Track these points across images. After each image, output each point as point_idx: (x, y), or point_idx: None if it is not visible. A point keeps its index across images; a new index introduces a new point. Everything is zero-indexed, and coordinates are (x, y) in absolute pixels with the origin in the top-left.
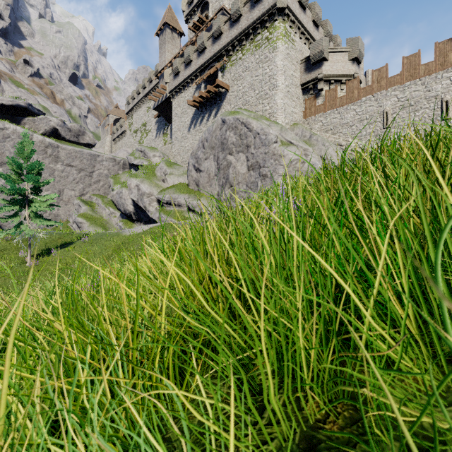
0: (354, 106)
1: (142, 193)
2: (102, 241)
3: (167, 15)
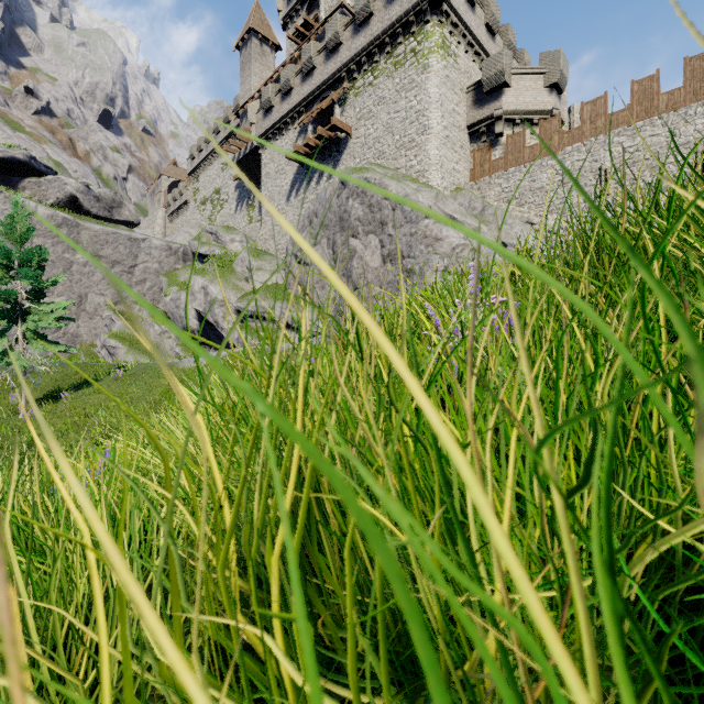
0: (552, 161)
1: (212, 299)
2: (145, 378)
3: (254, 17)
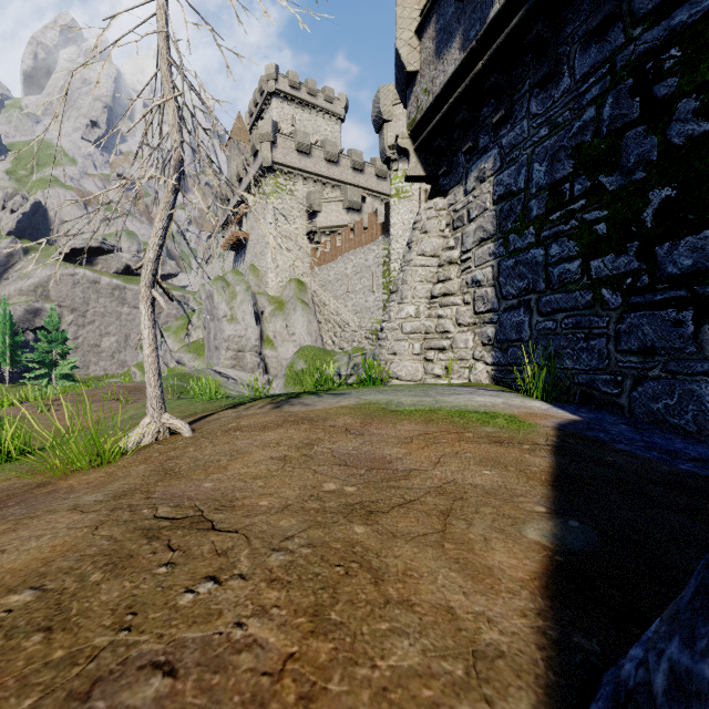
0: (334, 265)
1: (166, 349)
2: None
3: (233, 129)
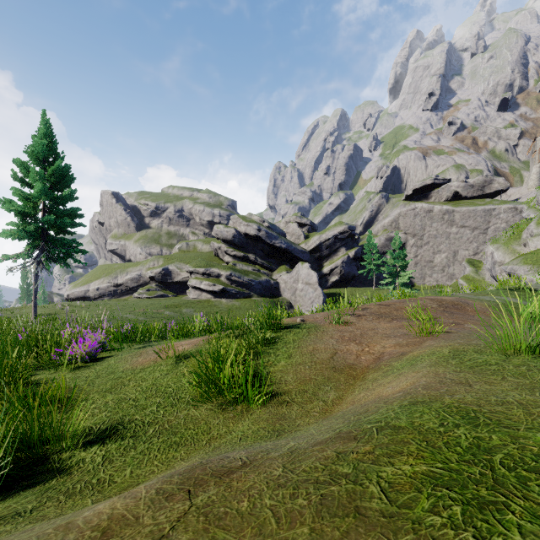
0: None
1: (493, 261)
2: None
3: None
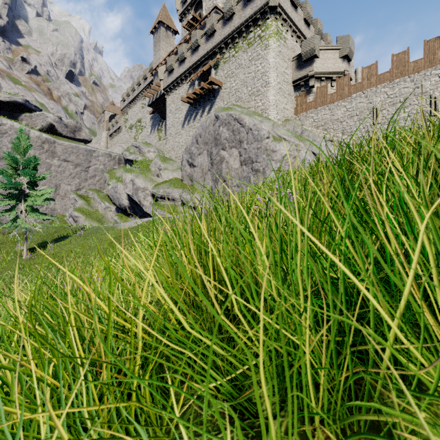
0: (344, 103)
1: (137, 187)
2: (98, 235)
3: (162, 14)
